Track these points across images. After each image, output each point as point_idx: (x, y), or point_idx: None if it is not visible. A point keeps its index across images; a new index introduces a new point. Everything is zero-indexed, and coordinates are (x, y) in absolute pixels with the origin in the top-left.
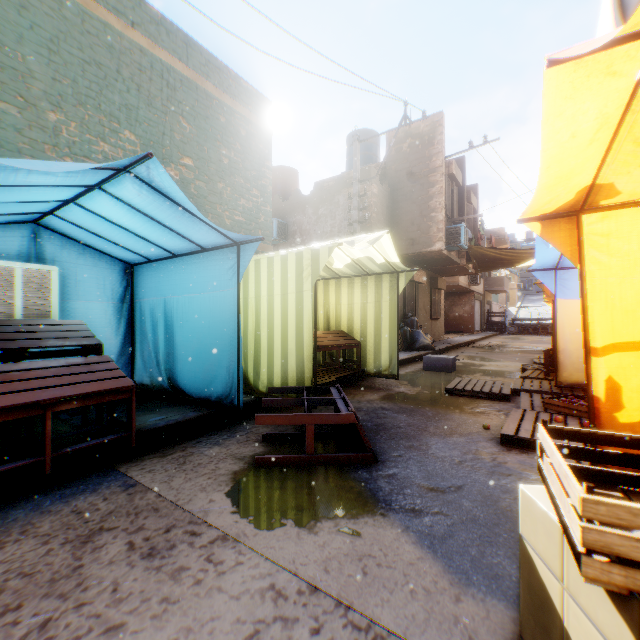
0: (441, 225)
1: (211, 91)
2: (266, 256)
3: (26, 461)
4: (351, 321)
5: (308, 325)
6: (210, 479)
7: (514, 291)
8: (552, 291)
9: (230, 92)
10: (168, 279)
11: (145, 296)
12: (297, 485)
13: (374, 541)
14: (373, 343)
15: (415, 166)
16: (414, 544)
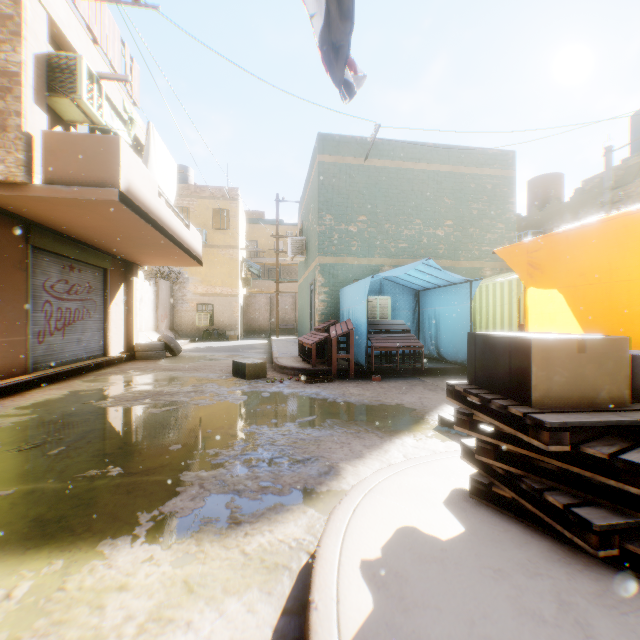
0: None
1: (464, 171)
2: (491, 283)
3: (393, 364)
4: None
5: (514, 323)
6: None
7: None
8: None
9: (478, 163)
10: (436, 299)
11: (425, 307)
12: None
13: None
14: None
15: None
16: None
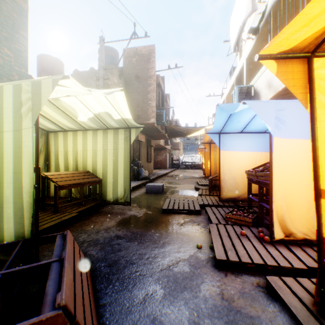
0: (154, 109)
1: None
2: None
3: None
4: (95, 163)
5: (29, 168)
6: None
7: (181, 149)
8: (218, 146)
9: None
10: None
11: None
12: None
13: None
14: (112, 179)
15: (140, 73)
16: None
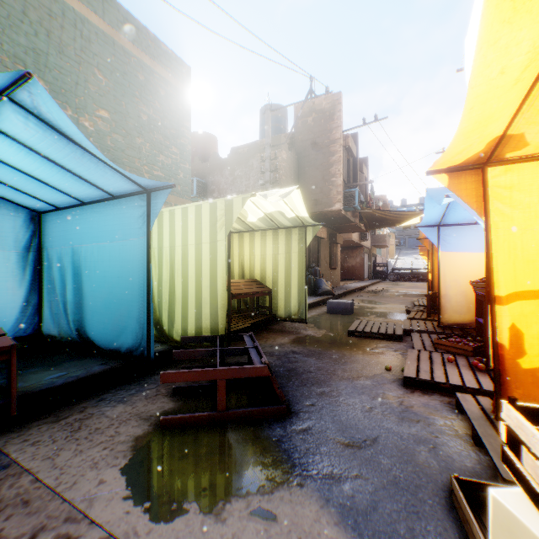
0: (340, 188)
1: (129, 48)
2: (180, 206)
3: None
4: (264, 270)
5: (222, 274)
6: (106, 449)
7: (393, 246)
8: (436, 245)
9: (149, 52)
10: (77, 227)
11: (53, 245)
12: (206, 450)
13: (292, 526)
14: (284, 290)
15: (318, 137)
16: (337, 526)
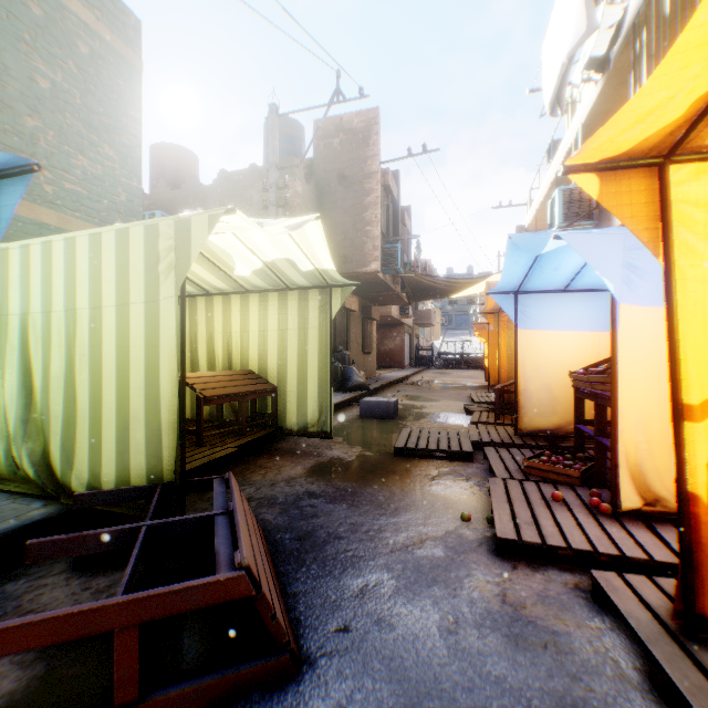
0: (377, 242)
1: None
2: (88, 231)
3: None
4: (264, 356)
5: (169, 364)
6: None
7: (438, 325)
8: (513, 319)
9: None
10: None
11: None
12: None
13: None
14: (296, 388)
15: (348, 168)
16: None
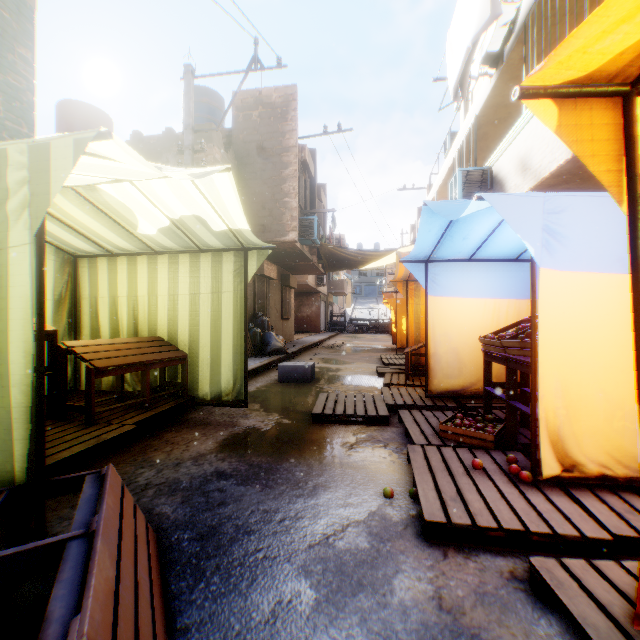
0: (295, 213)
1: None
2: None
3: None
4: (174, 321)
5: (23, 332)
6: None
7: (350, 294)
8: (424, 286)
9: None
10: None
11: None
12: None
13: None
14: (209, 355)
15: (267, 141)
16: None
